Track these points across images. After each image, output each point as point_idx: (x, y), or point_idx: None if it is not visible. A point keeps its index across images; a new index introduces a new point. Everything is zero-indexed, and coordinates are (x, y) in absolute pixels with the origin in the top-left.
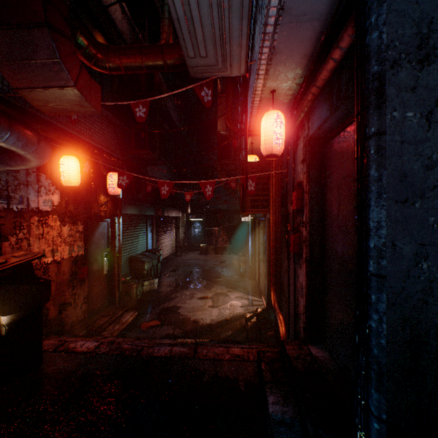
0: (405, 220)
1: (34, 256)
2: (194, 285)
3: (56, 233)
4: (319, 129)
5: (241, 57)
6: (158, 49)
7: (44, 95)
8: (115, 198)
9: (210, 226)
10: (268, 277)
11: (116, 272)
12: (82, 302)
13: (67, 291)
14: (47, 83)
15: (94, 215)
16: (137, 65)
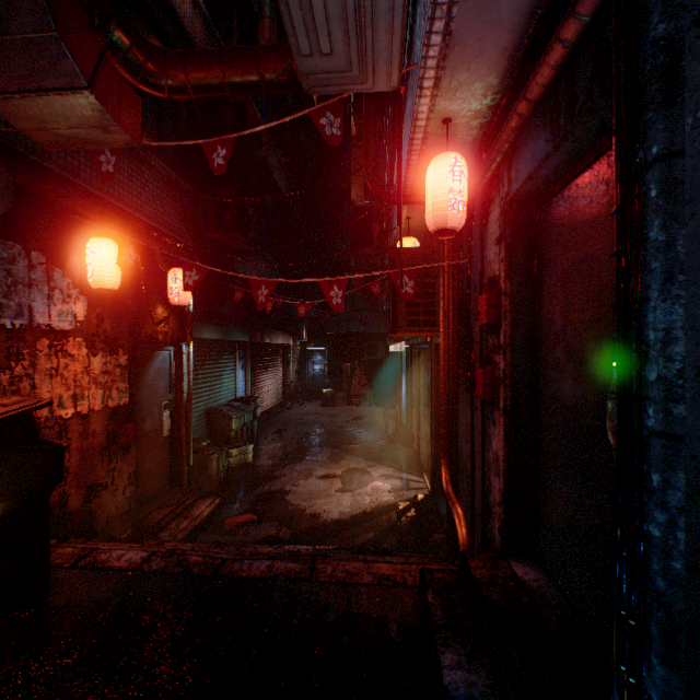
0: None
1: (34, 404)
2: (312, 455)
3: (81, 367)
4: (531, 180)
5: (393, 55)
6: (250, 54)
7: (35, 107)
8: (182, 311)
9: (339, 360)
10: (435, 442)
11: (184, 434)
12: (126, 482)
13: (100, 464)
14: (38, 83)
15: (147, 340)
16: (215, 82)
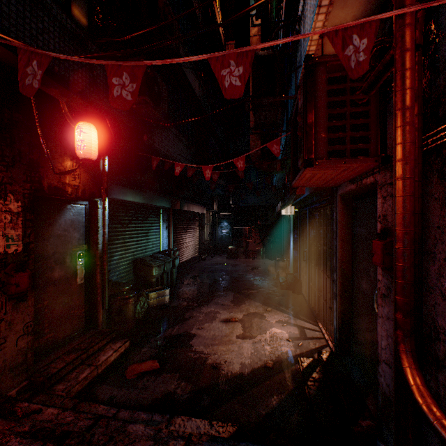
0: None
1: None
2: (217, 298)
3: None
4: None
5: None
6: None
7: None
8: (96, 169)
9: (239, 225)
10: (341, 298)
11: (99, 281)
12: (19, 333)
13: None
14: None
15: (50, 190)
16: None
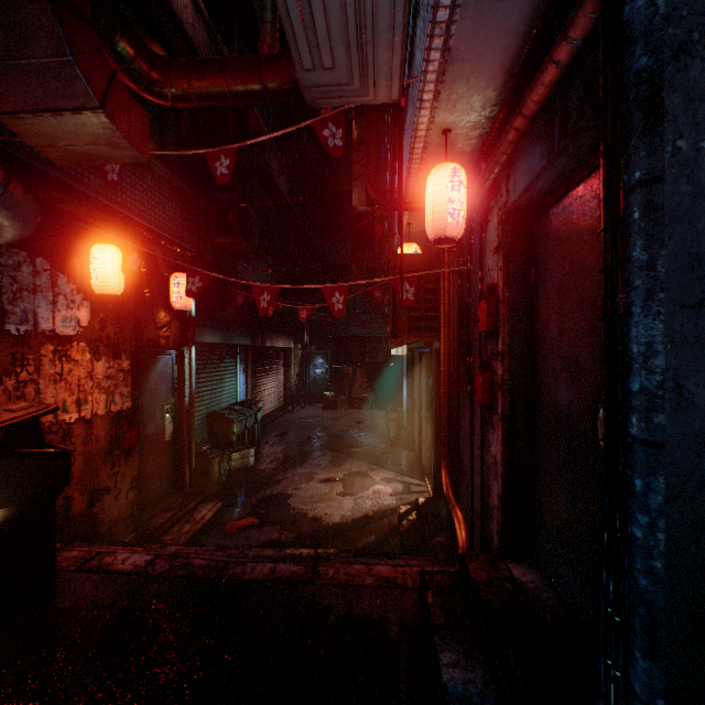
0: (700, 339)
1: (42, 409)
2: (313, 458)
3: (84, 372)
4: (528, 192)
5: (393, 69)
6: (252, 64)
7: (48, 126)
8: (184, 315)
9: (340, 363)
10: (436, 446)
11: (186, 438)
12: (128, 486)
13: (103, 468)
14: (52, 103)
15: (149, 344)
16: (218, 91)
